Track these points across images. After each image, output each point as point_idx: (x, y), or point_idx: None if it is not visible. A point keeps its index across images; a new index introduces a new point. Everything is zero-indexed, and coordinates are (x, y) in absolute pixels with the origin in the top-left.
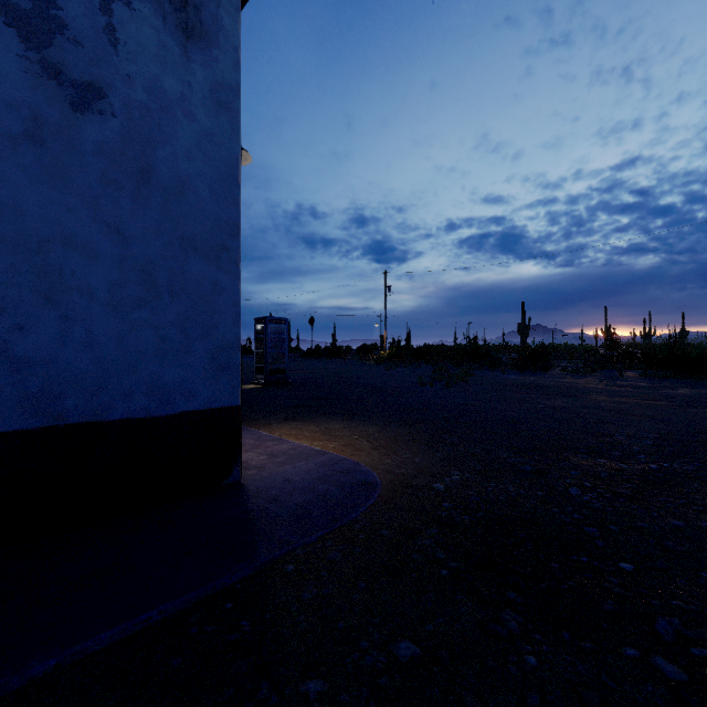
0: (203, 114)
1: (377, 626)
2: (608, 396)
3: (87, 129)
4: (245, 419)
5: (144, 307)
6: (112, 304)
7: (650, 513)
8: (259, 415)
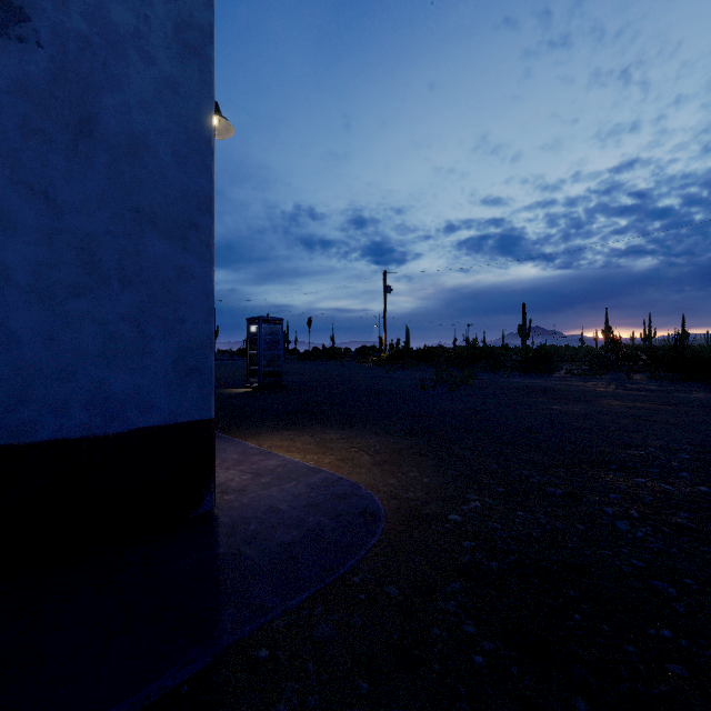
0: (165, 57)
1: None
2: (621, 400)
3: (1, 60)
4: (233, 427)
5: (83, 296)
6: (37, 291)
7: None
8: (248, 423)
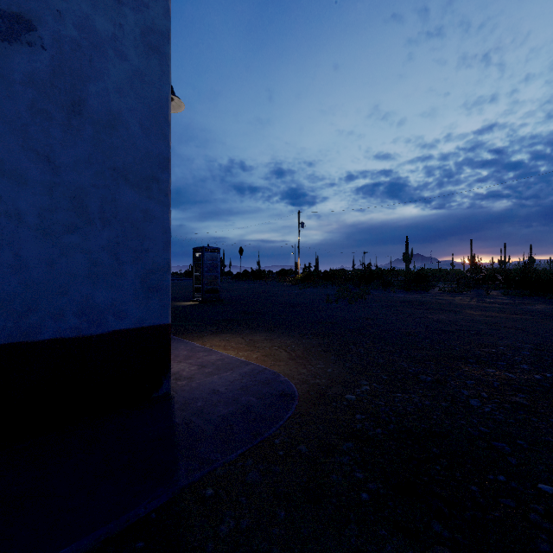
0: (134, 55)
1: None
2: (480, 311)
3: (15, 59)
4: (183, 331)
5: (75, 232)
6: (41, 229)
7: (550, 425)
8: (194, 328)
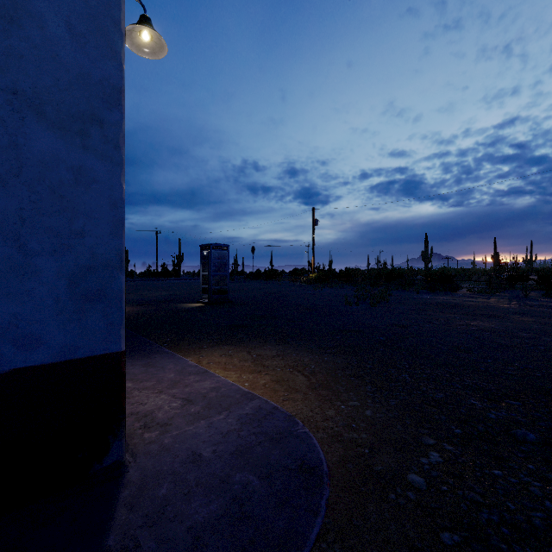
0: None
1: None
2: (529, 316)
3: None
4: (179, 341)
5: None
6: None
7: None
8: (193, 337)
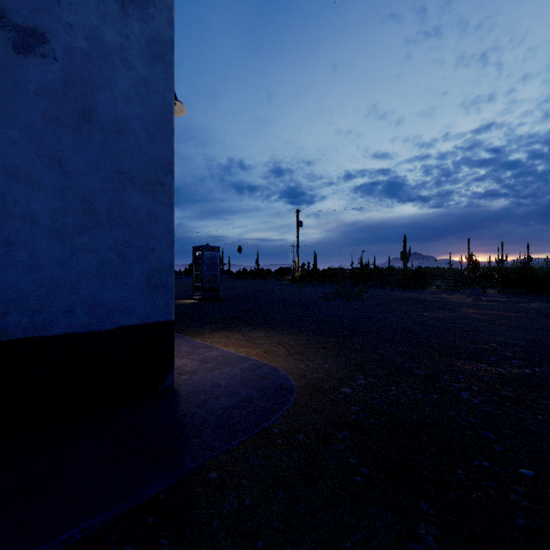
0: (140, 63)
1: (295, 545)
2: (476, 308)
3: (30, 70)
4: (184, 328)
5: (84, 233)
6: (54, 230)
7: (535, 416)
8: (195, 326)
